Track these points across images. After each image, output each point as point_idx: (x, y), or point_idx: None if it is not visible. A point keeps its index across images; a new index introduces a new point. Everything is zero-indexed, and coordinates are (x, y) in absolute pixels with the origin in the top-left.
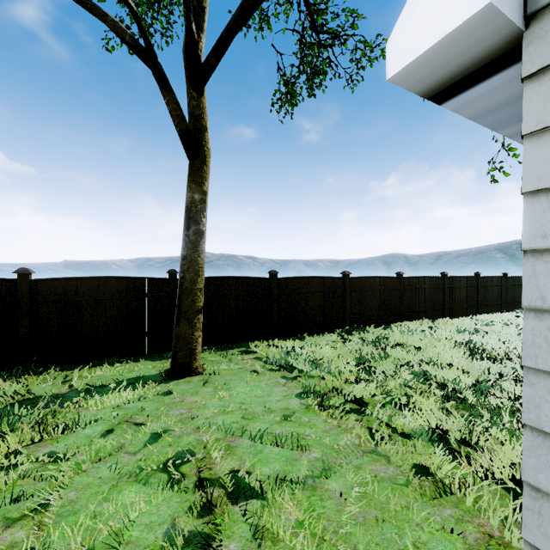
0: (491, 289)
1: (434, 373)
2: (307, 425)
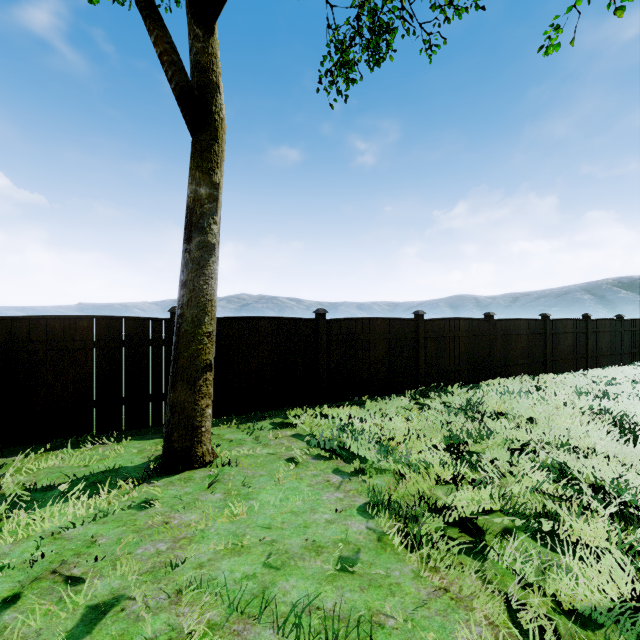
0: (602, 335)
1: (572, 465)
2: (384, 586)
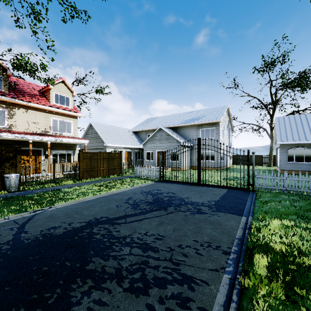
0: None
1: None
2: None
